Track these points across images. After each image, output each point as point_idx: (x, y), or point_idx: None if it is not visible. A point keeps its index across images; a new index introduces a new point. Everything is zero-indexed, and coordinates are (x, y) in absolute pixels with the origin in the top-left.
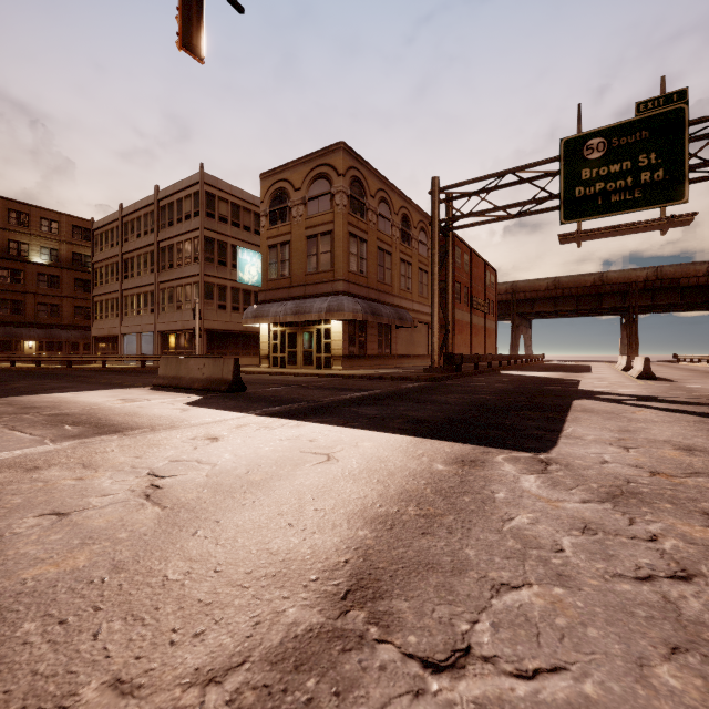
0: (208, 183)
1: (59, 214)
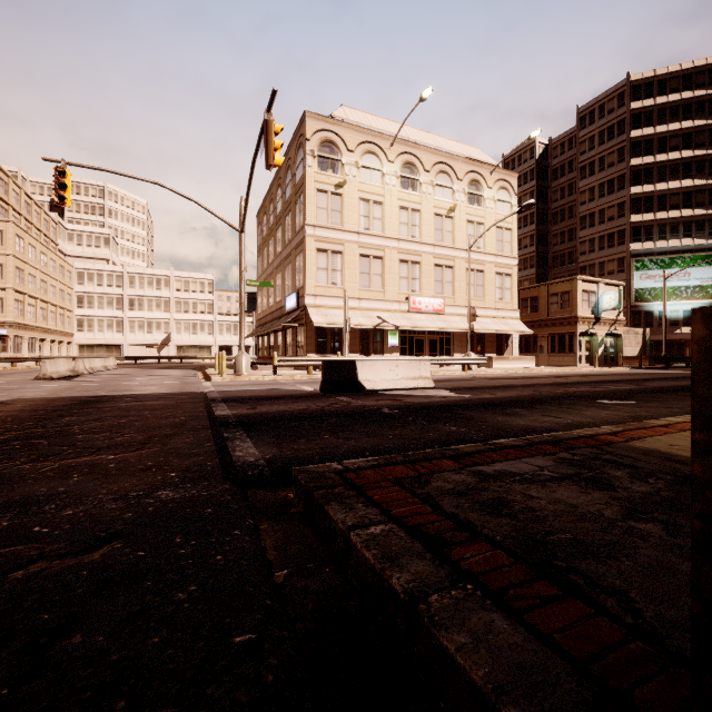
0: None
1: None
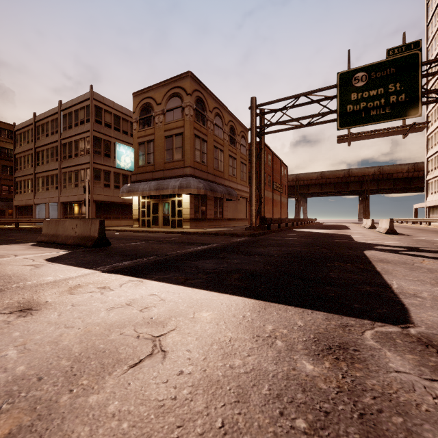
0: (97, 99)
1: None
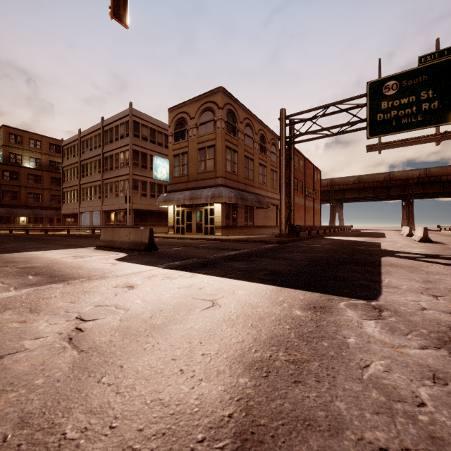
0: (135, 115)
1: (41, 136)
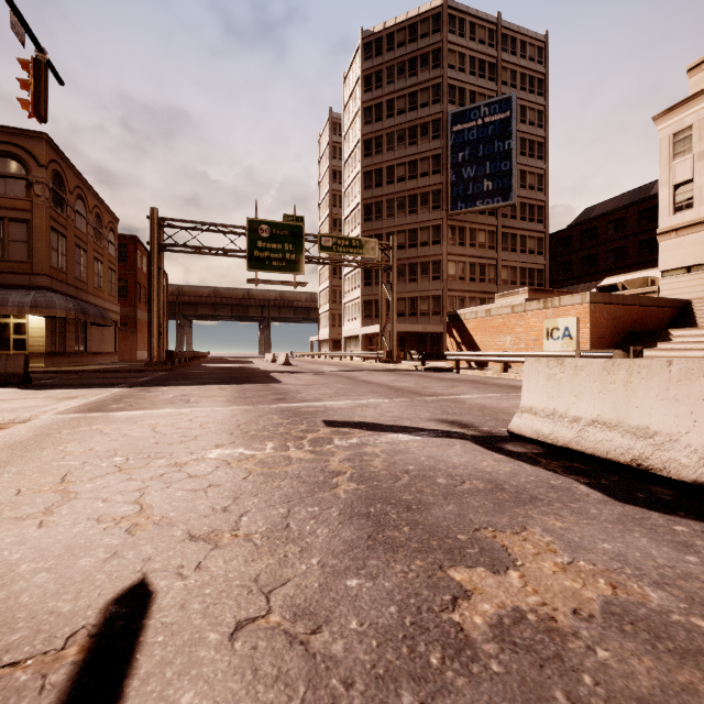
0: None
1: None
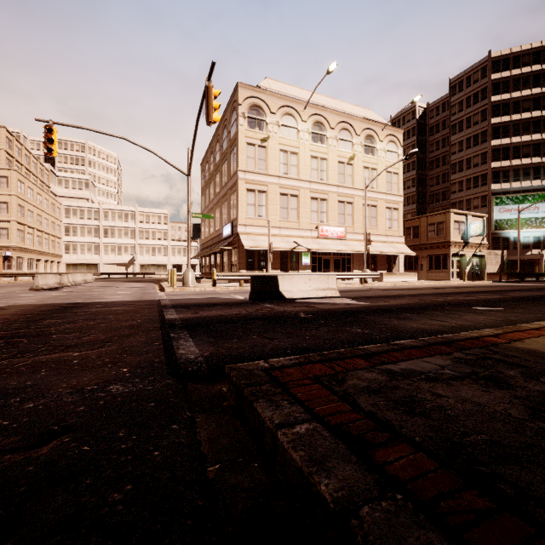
0: None
1: None
